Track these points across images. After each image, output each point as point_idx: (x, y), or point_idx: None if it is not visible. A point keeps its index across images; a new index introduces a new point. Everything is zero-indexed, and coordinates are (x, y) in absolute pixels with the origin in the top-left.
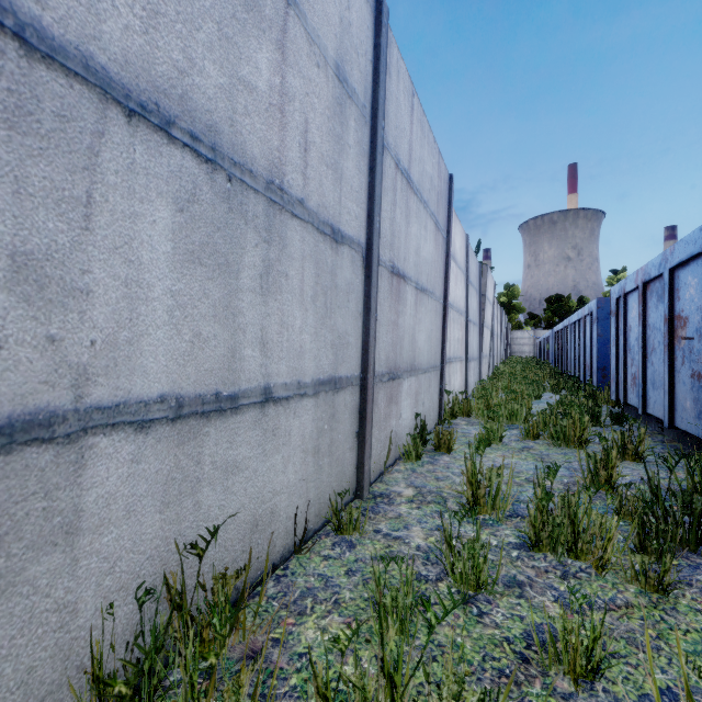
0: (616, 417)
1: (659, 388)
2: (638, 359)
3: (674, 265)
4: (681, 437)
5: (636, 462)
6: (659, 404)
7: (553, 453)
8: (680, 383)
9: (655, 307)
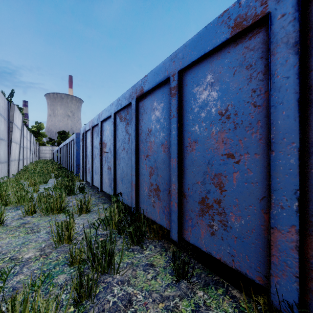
0: (82, 188)
1: (97, 174)
2: (90, 161)
3: (102, 120)
4: (105, 194)
5: (87, 213)
6: (97, 181)
7: (42, 222)
8: (104, 171)
9: (96, 138)
